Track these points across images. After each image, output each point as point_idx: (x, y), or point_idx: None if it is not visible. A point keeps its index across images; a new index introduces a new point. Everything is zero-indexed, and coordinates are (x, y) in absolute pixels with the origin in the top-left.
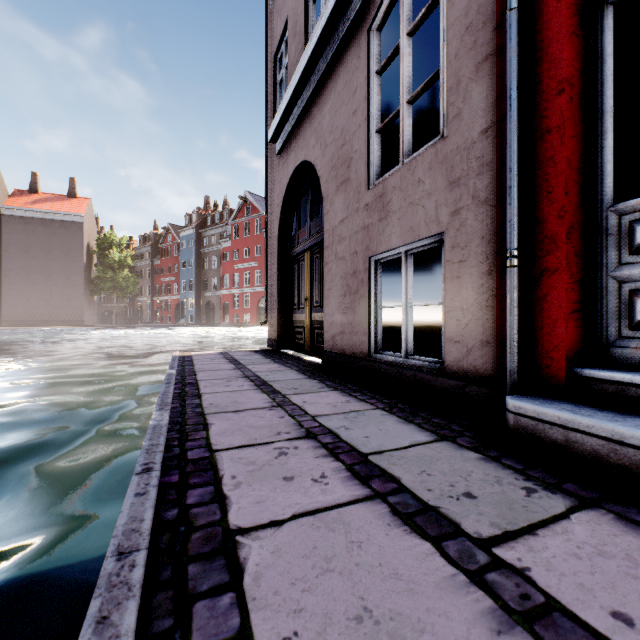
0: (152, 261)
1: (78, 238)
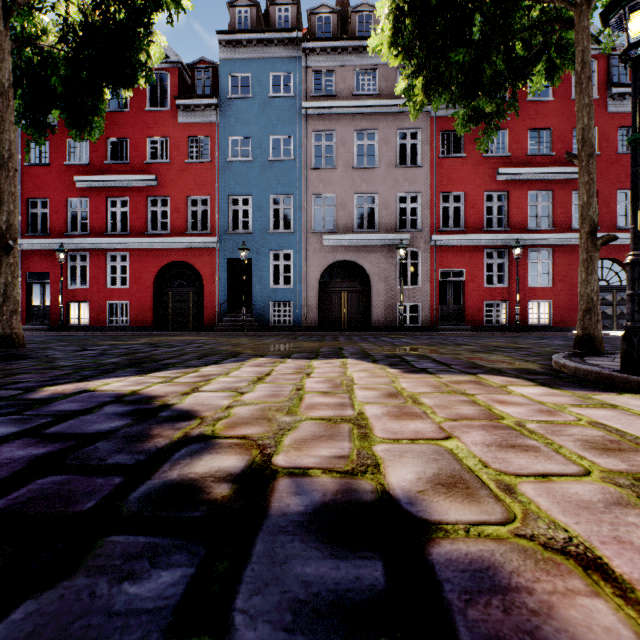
0: None
1: None
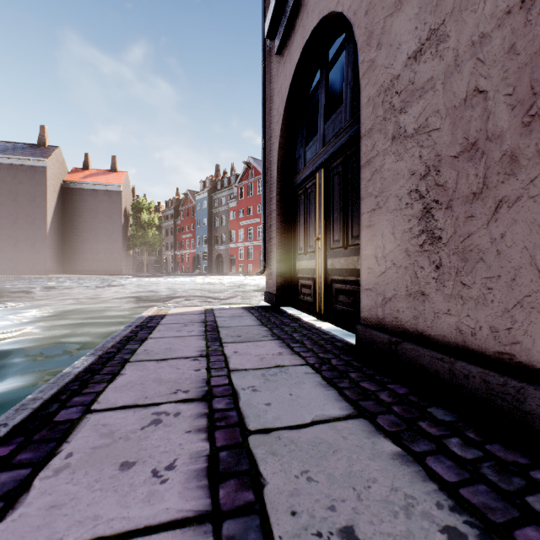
0: (174, 221)
1: (117, 204)
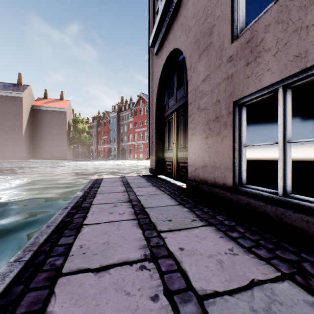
0: (97, 129)
1: (64, 119)
